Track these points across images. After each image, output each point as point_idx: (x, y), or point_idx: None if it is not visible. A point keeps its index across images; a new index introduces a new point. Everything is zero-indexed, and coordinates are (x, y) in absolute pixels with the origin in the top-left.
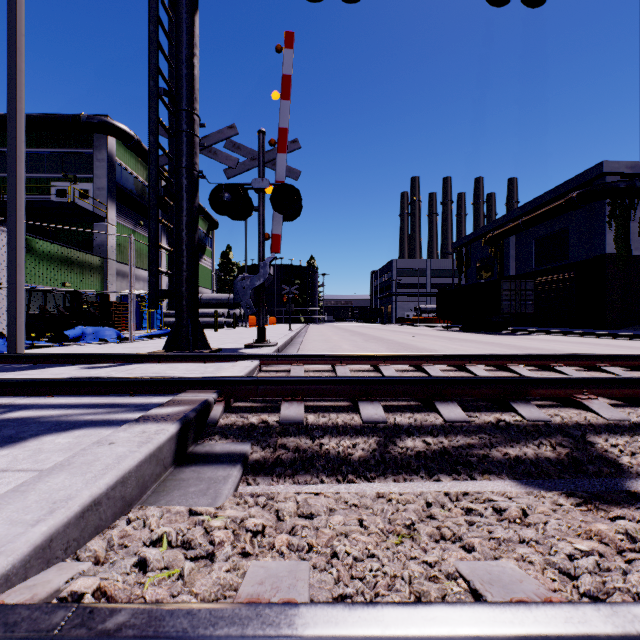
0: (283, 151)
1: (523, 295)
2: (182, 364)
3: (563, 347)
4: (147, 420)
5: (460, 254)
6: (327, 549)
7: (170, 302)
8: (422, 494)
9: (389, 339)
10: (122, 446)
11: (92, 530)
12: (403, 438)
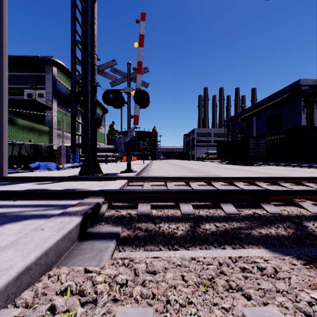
0: (140, 73)
1: (260, 146)
2: (87, 182)
3: (281, 172)
4: (64, 215)
5: (228, 125)
6: (164, 298)
7: (82, 150)
8: (216, 258)
9: (193, 168)
10: (48, 231)
11: (25, 285)
12: (204, 223)
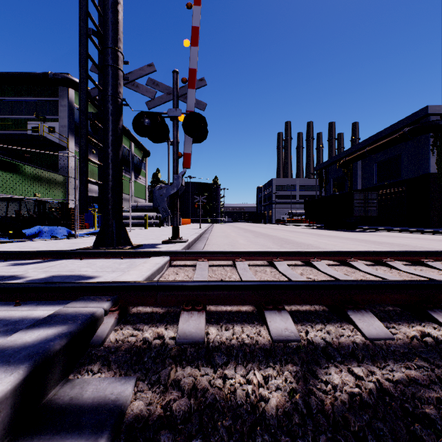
0: (192, 87)
1: (369, 203)
2: (101, 260)
3: (407, 242)
4: None
5: (321, 174)
6: None
7: (100, 207)
8: None
9: (273, 235)
10: None
11: None
12: (326, 368)
